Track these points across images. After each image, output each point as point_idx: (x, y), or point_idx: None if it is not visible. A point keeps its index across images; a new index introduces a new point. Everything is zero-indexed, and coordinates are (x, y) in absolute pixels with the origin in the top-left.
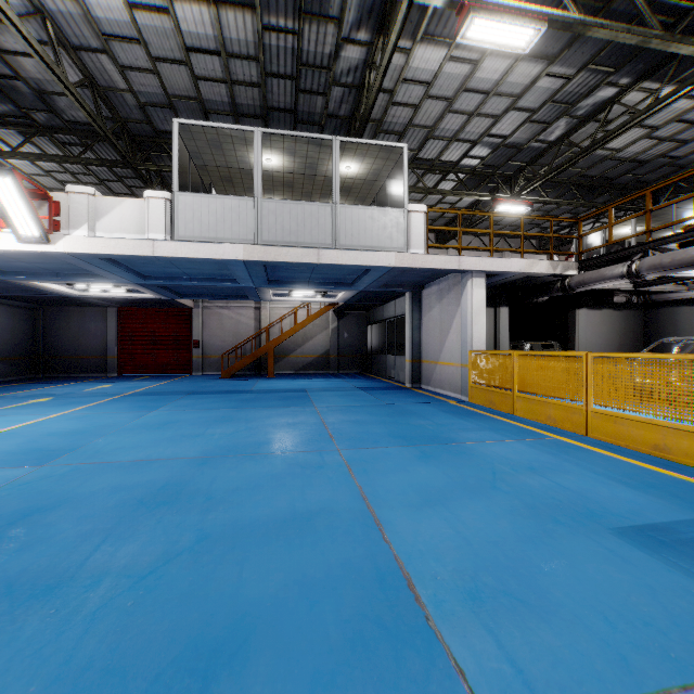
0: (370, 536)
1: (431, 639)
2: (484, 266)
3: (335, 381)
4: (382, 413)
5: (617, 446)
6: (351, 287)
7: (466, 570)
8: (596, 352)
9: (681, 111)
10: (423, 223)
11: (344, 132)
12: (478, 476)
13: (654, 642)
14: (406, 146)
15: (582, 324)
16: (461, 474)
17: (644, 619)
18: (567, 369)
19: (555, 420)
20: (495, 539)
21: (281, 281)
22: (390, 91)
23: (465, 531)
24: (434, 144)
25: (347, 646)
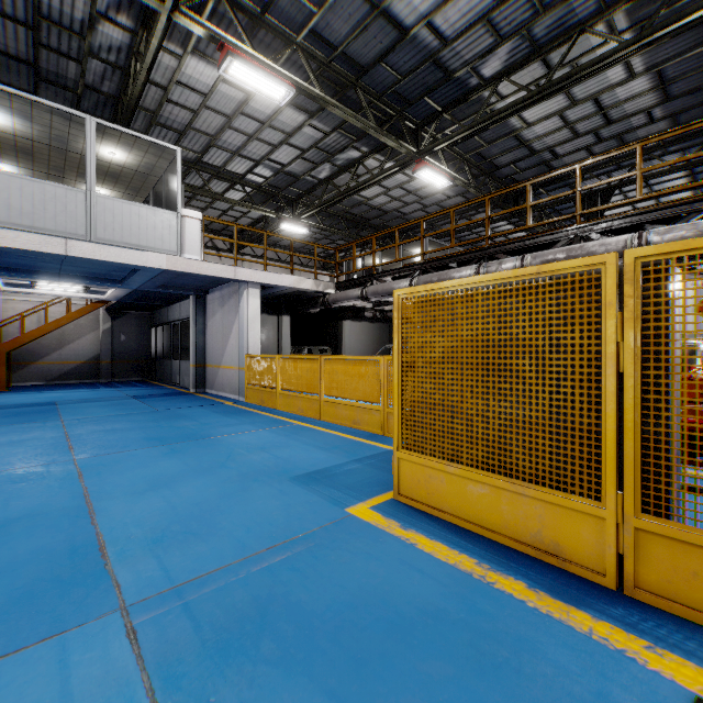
0: (77, 524)
1: (102, 576)
2: (259, 278)
3: (104, 390)
4: (147, 419)
5: (336, 424)
6: (122, 285)
7: (161, 526)
8: (326, 355)
9: (402, 182)
10: (198, 230)
11: (110, 111)
12: (214, 460)
13: (269, 532)
14: (179, 150)
15: (348, 333)
16: (200, 461)
17: (272, 522)
18: (310, 369)
19: (303, 410)
20: (199, 501)
21: (15, 269)
22: (164, 88)
23: (177, 501)
24: (218, 153)
25: (13, 604)
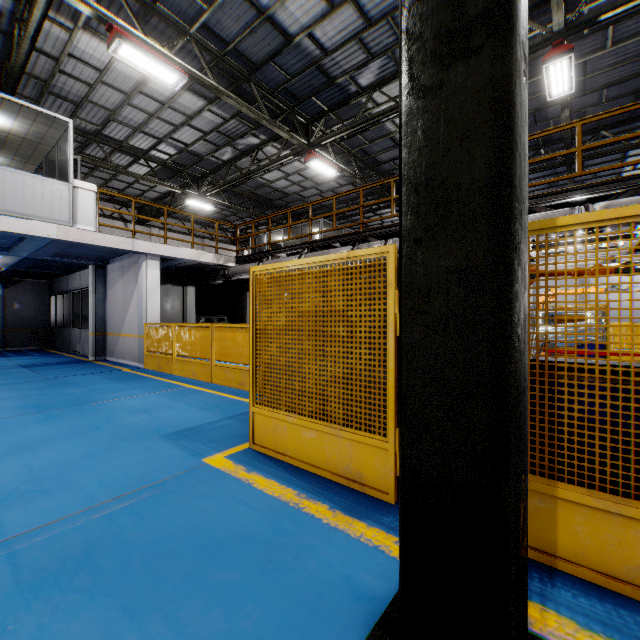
0: None
1: None
2: (158, 250)
3: None
4: (32, 388)
5: (225, 386)
6: (10, 253)
7: (12, 487)
8: (216, 324)
9: (300, 169)
10: (93, 202)
11: None
12: (91, 424)
13: (121, 484)
14: (71, 122)
15: None
16: (75, 425)
17: (128, 475)
18: (203, 336)
19: (197, 374)
20: (61, 462)
21: None
22: (55, 58)
23: (37, 463)
24: (119, 127)
25: None
